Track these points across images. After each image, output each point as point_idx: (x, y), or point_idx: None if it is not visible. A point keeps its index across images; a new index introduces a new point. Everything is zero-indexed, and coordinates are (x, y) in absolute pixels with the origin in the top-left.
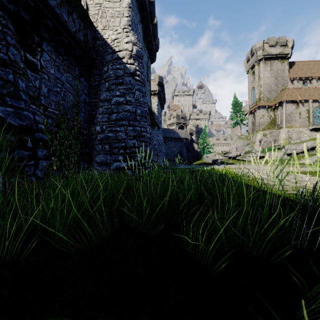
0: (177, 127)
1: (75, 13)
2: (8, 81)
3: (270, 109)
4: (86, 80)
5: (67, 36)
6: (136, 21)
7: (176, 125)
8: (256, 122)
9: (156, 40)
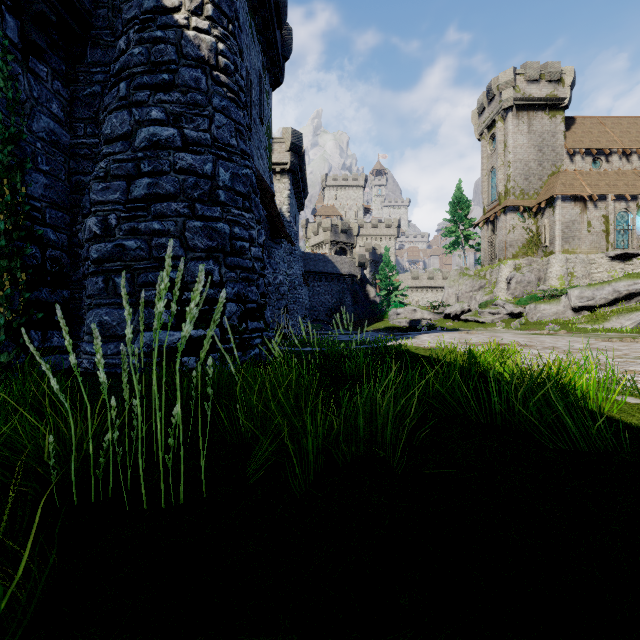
0: (332, 251)
1: None
2: None
3: (528, 213)
4: (58, 74)
5: None
6: None
7: (330, 247)
8: (499, 242)
9: (283, 26)
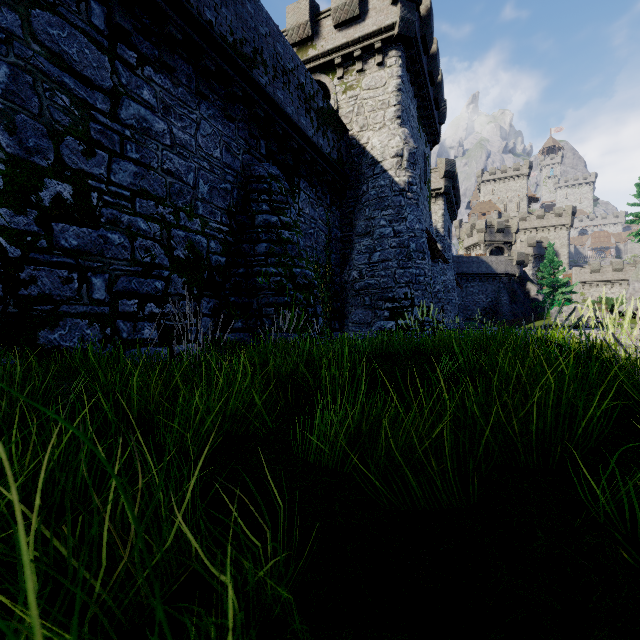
0: (487, 251)
1: (329, 129)
2: (294, 243)
3: None
4: (337, 207)
5: (322, 163)
6: (407, 104)
7: (484, 247)
8: None
9: (440, 107)
